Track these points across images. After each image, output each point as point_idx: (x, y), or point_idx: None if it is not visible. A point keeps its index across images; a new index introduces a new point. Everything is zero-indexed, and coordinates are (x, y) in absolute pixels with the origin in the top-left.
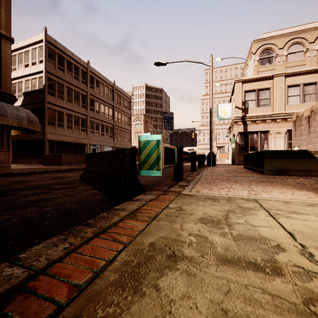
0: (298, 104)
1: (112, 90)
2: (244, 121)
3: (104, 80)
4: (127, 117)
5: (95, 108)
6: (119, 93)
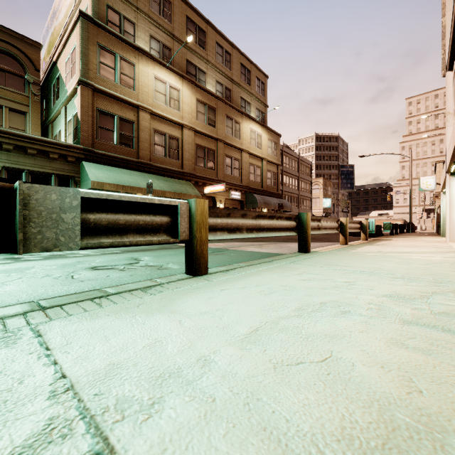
0: None
1: (297, 161)
2: None
3: (292, 155)
4: (308, 184)
5: (286, 182)
6: (302, 163)
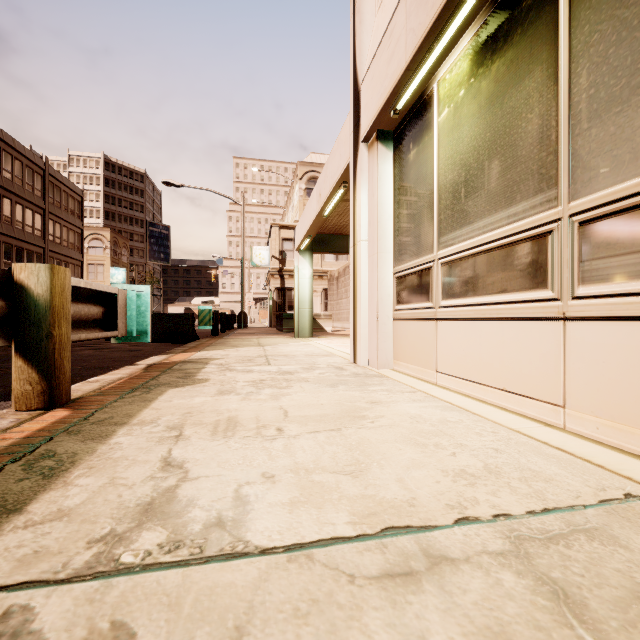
0: (333, 261)
1: (40, 175)
2: (282, 275)
3: (24, 154)
4: (74, 232)
5: (2, 211)
6: (56, 183)
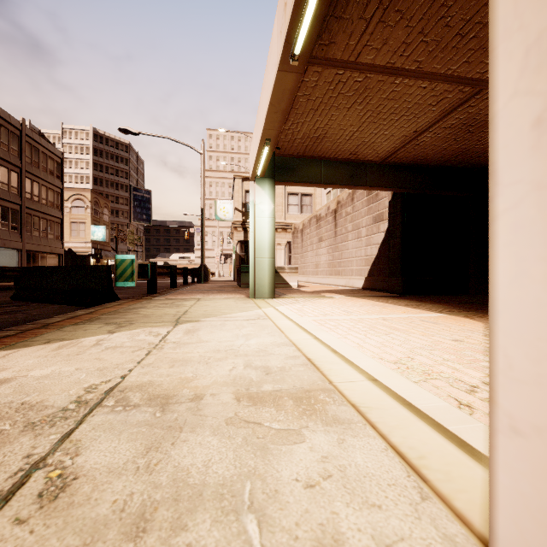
0: (297, 214)
1: (17, 135)
2: (245, 228)
3: None
4: (54, 192)
5: None
6: (34, 144)
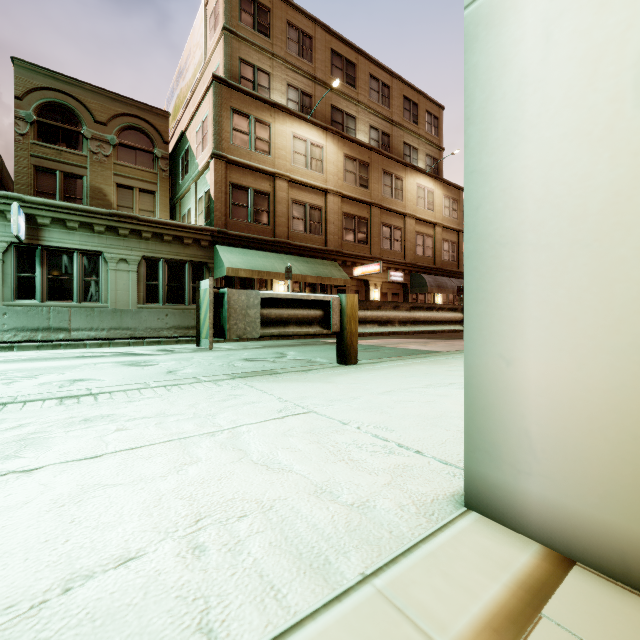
0: None
1: None
2: None
3: None
4: None
5: None
6: None
